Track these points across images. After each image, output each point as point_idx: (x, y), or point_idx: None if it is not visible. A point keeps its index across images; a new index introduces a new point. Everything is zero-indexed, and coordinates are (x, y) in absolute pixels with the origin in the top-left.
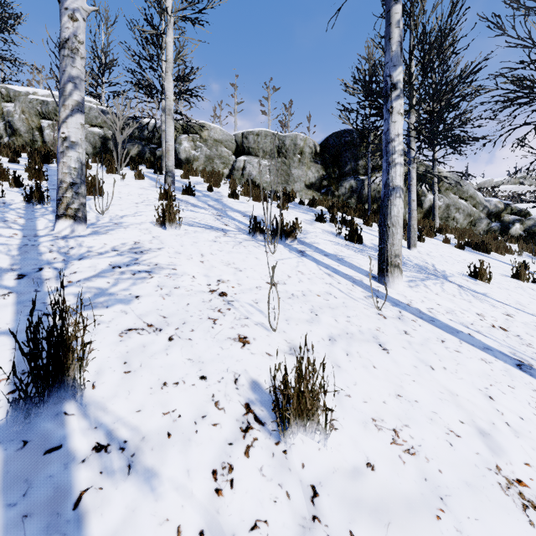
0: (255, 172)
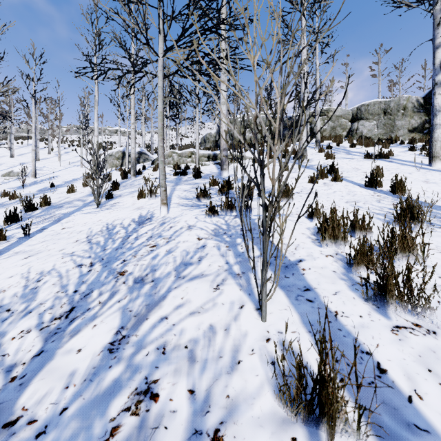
0: (366, 129)
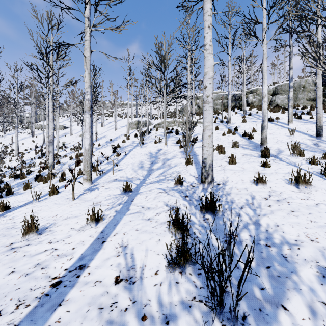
0: (280, 100)
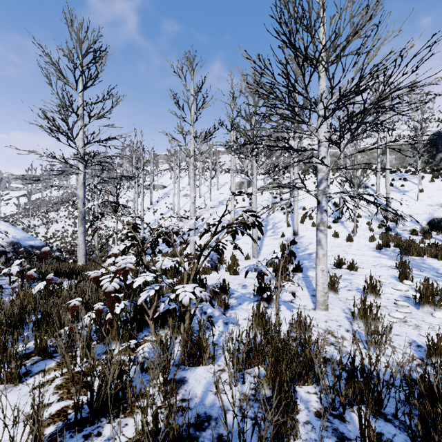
0: None
